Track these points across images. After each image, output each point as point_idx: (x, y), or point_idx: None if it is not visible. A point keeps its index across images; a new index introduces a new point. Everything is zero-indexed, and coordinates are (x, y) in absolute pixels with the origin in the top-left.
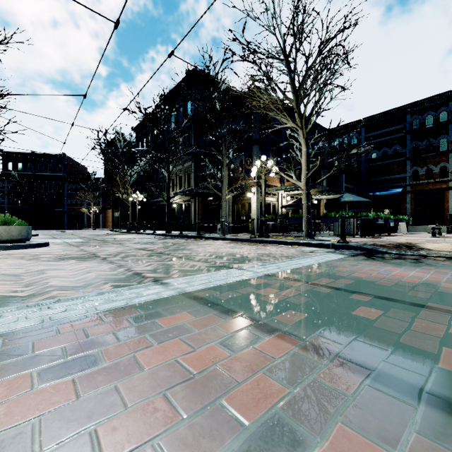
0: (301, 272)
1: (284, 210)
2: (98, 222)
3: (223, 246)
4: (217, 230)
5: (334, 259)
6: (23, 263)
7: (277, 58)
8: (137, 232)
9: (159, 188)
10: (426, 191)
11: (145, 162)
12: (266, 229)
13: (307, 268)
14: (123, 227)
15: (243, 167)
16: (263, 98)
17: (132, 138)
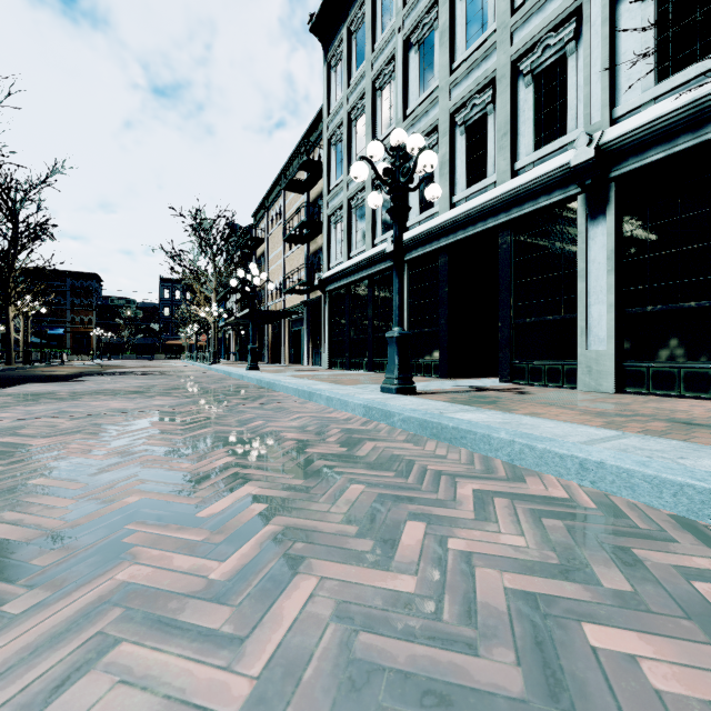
0: None
1: None
2: None
3: None
4: None
5: None
6: None
7: None
8: None
9: None
10: (80, 333)
11: None
12: None
13: None
14: None
15: None
16: None
17: None
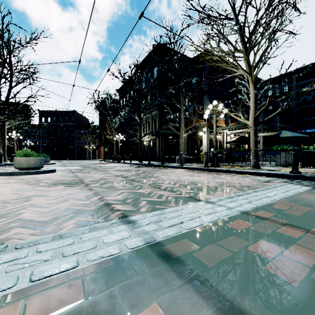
0: (281, 210)
1: (229, 145)
2: (95, 154)
3: (183, 174)
4: (176, 160)
5: (301, 191)
6: (24, 188)
7: (227, 18)
8: (119, 162)
9: (134, 130)
10: None
11: (124, 113)
12: (217, 160)
13: (283, 203)
14: (110, 158)
15: (195, 113)
16: (217, 51)
17: (116, 96)
